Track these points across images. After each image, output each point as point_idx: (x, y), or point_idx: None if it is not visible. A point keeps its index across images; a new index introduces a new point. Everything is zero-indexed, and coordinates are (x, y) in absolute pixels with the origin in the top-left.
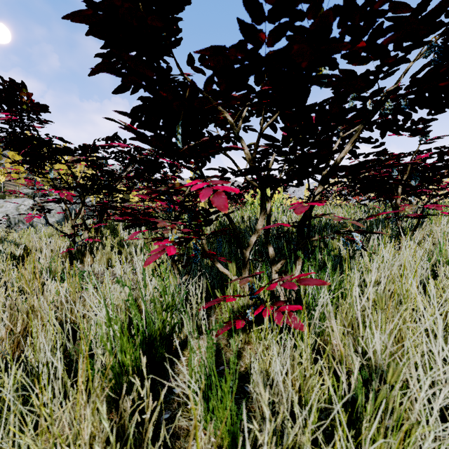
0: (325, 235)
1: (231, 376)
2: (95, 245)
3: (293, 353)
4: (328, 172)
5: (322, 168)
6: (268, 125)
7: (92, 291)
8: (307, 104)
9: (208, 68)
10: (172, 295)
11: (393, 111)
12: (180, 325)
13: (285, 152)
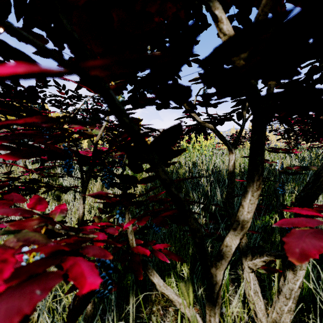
0: None
1: None
2: None
3: None
4: None
5: None
6: None
7: None
8: None
9: None
10: None
11: None
12: None
13: None
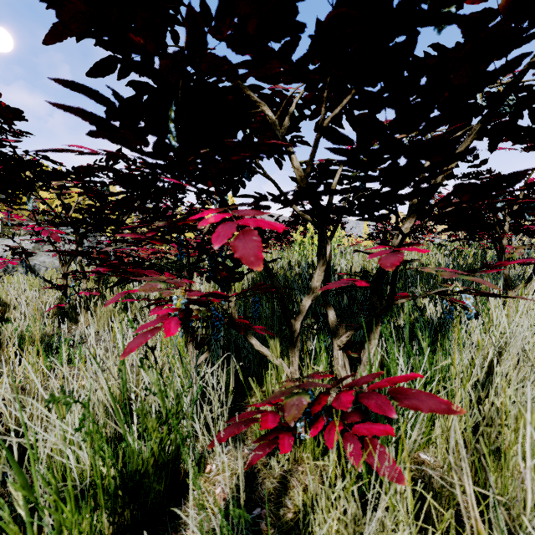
0: (418, 296)
1: (271, 530)
2: (92, 299)
3: (382, 520)
4: (422, 198)
5: (423, 189)
6: (333, 117)
7: (32, 400)
8: (404, 76)
9: (235, 30)
10: (176, 394)
11: (514, 108)
12: (194, 435)
13: (361, 163)
